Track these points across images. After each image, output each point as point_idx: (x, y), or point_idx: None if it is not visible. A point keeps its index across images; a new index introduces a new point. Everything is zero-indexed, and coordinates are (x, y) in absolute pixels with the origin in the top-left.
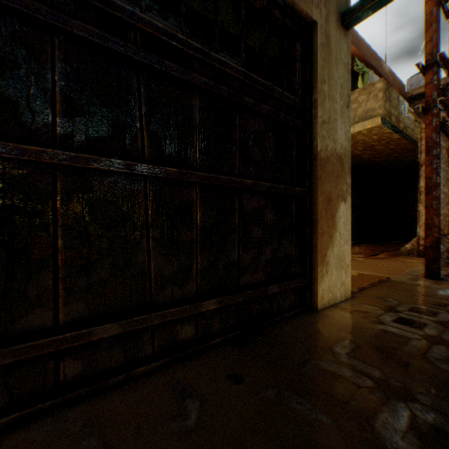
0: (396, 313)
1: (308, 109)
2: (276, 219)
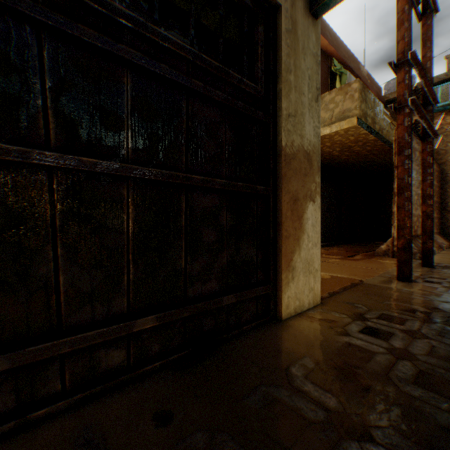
0: (364, 322)
1: (272, 100)
2: (234, 221)
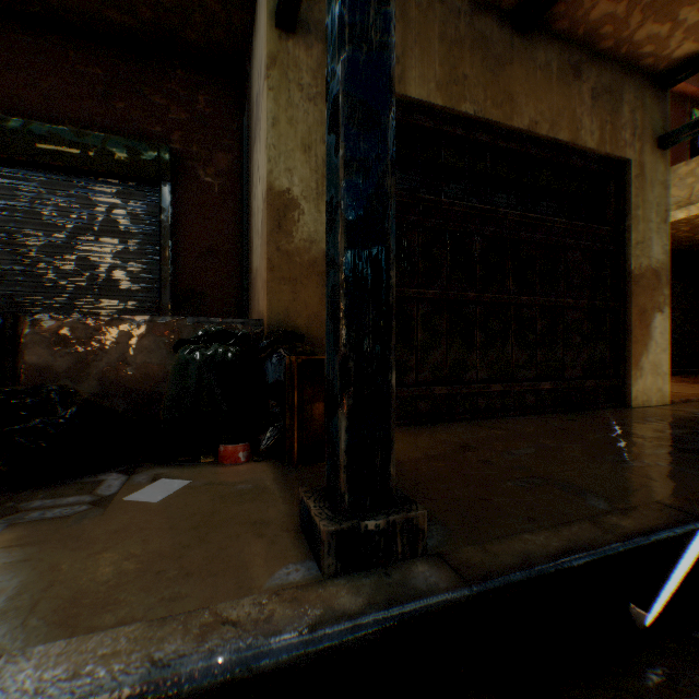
0: None
1: (620, 234)
2: (591, 329)
